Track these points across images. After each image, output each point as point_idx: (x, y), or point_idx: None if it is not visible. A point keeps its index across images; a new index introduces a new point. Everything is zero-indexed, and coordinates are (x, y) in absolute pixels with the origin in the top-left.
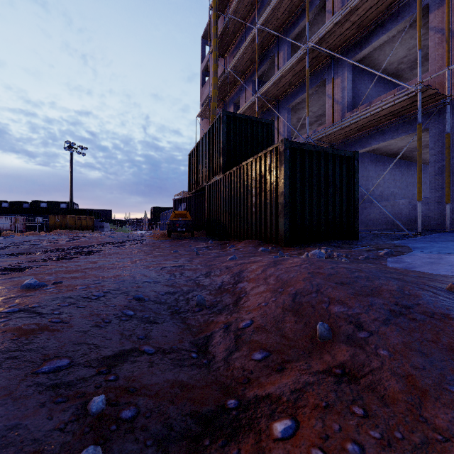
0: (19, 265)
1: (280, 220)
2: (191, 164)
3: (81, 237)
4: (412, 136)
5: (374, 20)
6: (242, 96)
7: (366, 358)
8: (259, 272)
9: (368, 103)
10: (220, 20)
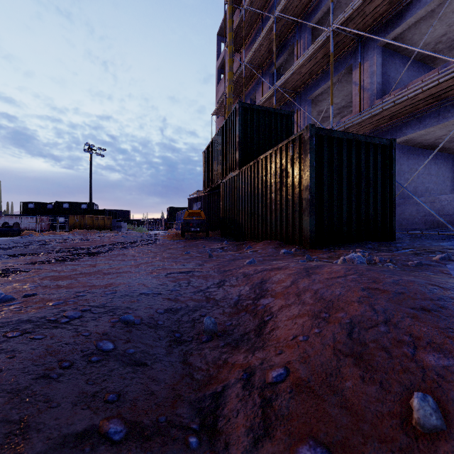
0: (9, 269)
1: (305, 219)
2: (205, 161)
3: (95, 236)
4: None
5: None
6: (259, 91)
7: None
8: (287, 284)
9: (402, 88)
10: (236, 15)
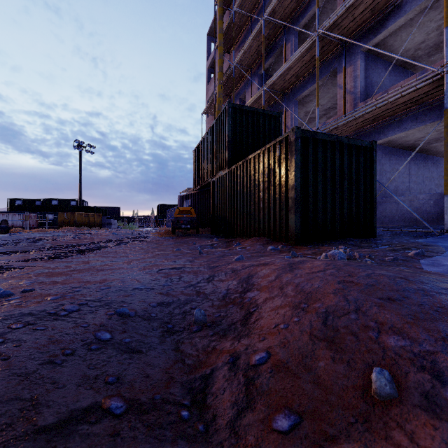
0: (2, 266)
1: (291, 217)
2: (196, 160)
3: (86, 234)
4: (432, 126)
5: (391, 2)
6: (248, 91)
7: None
8: (272, 279)
9: (383, 92)
10: (226, 16)
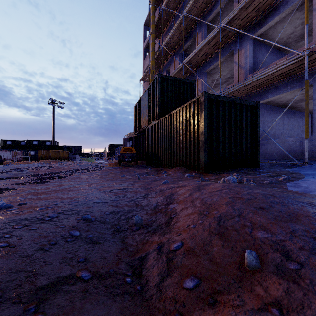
0: (2, 188)
1: (201, 153)
2: (135, 113)
3: (58, 165)
4: (298, 91)
5: (270, 5)
6: (172, 65)
7: (303, 297)
8: (186, 195)
9: (265, 67)
10: (157, 12)
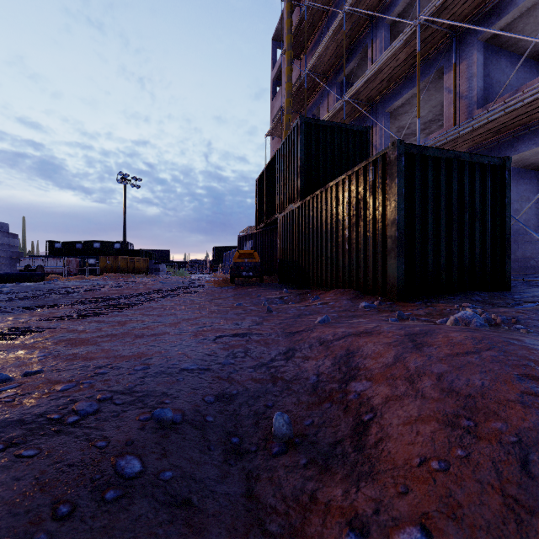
0: (18, 327)
1: (390, 262)
2: (259, 191)
3: (129, 282)
4: None
5: None
6: (324, 105)
7: None
8: (389, 361)
9: (512, 93)
10: (295, 14)
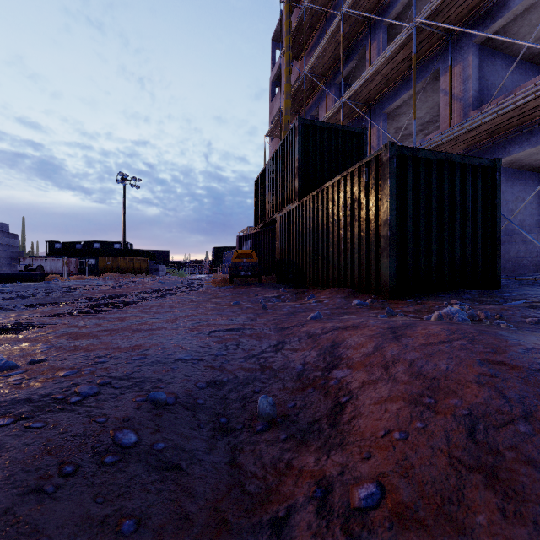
0: (21, 323)
1: (383, 261)
2: (258, 192)
3: (128, 282)
4: None
5: None
6: (322, 106)
7: None
8: (369, 351)
9: (506, 95)
10: (294, 15)
